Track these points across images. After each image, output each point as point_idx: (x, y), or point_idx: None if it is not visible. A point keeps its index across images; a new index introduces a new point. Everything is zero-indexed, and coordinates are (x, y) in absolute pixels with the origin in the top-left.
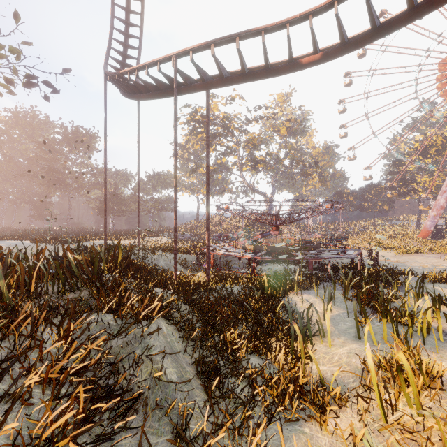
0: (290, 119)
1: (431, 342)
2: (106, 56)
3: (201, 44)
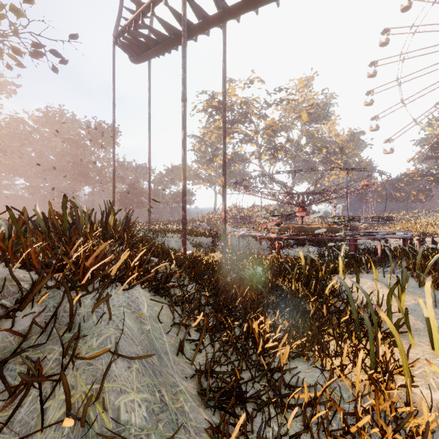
0: (311, 104)
1: None
2: (116, 24)
3: None
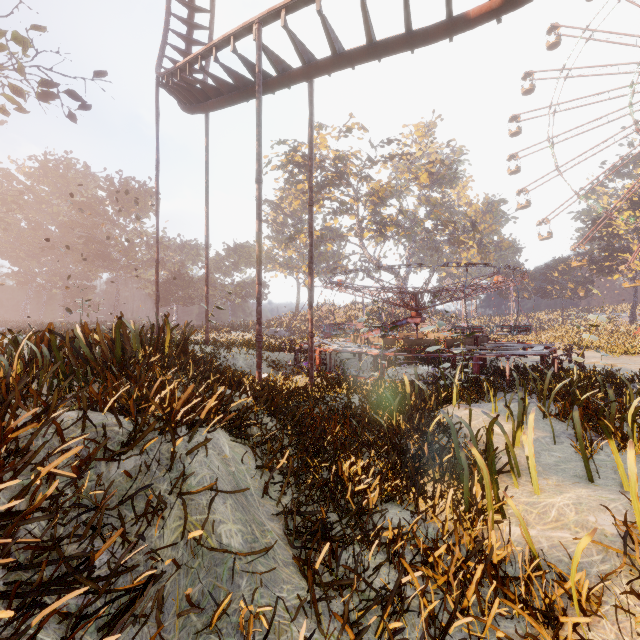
0: (433, 161)
1: None
2: (159, 54)
3: None
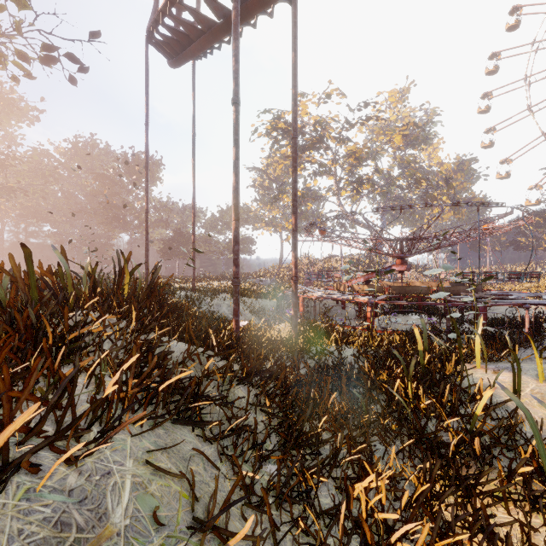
0: (406, 124)
1: None
2: (151, 18)
3: None
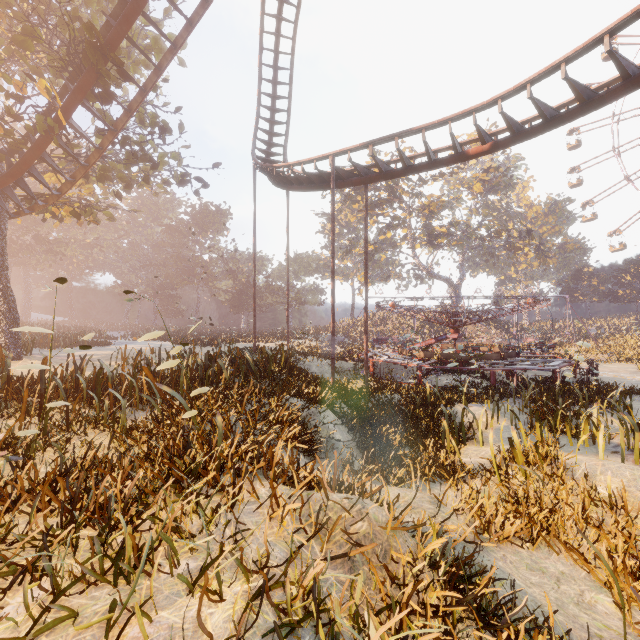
0: (488, 168)
1: (589, 450)
2: (253, 140)
3: (359, 145)
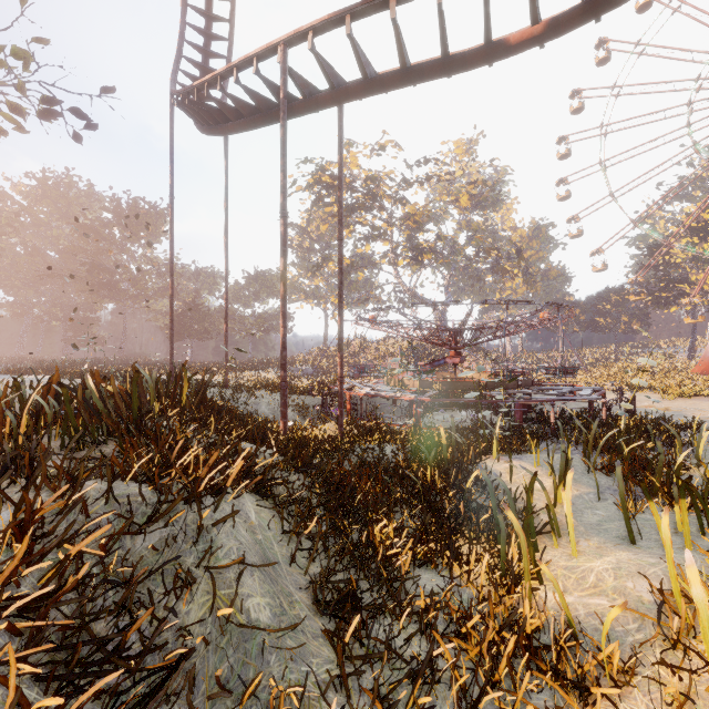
0: (475, 181)
1: None
2: (174, 68)
3: (328, 16)
